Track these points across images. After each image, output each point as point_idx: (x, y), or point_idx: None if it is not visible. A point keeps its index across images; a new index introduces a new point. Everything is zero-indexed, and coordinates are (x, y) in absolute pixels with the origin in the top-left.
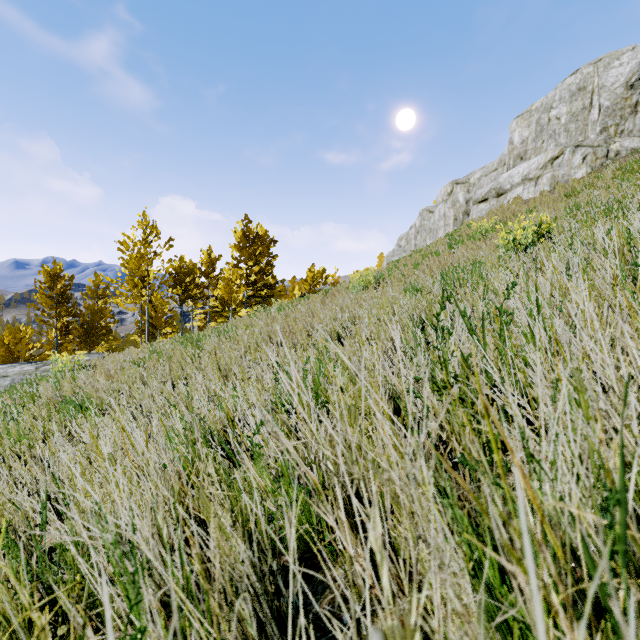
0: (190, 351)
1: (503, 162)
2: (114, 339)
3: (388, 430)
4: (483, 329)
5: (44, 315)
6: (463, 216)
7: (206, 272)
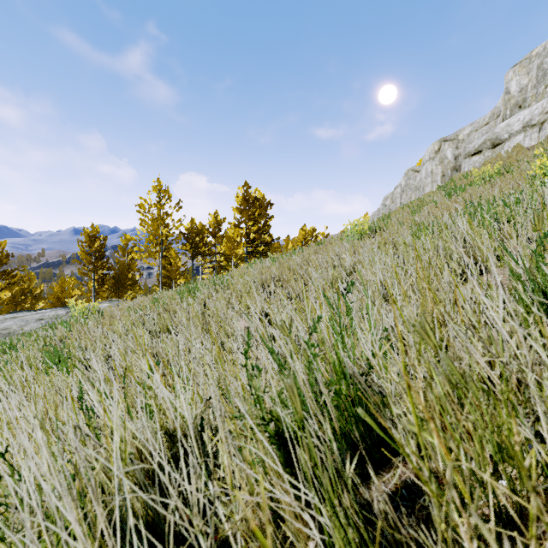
0: (185, 300)
1: (496, 115)
2: (139, 289)
3: None
4: None
5: (85, 269)
6: (451, 172)
7: (213, 232)
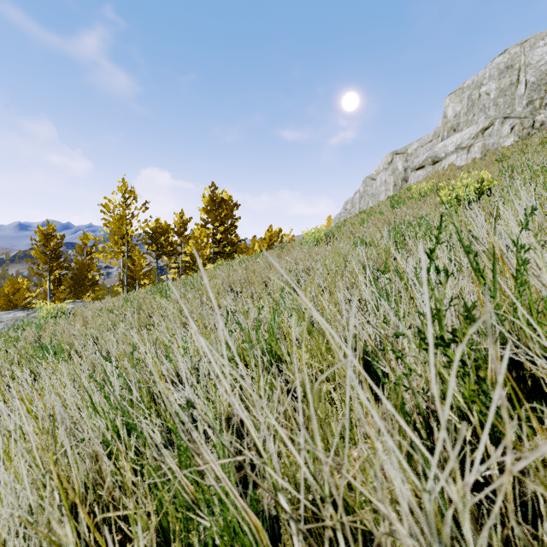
0: (158, 300)
1: (437, 134)
2: (100, 289)
3: (397, 450)
4: (494, 270)
5: (39, 269)
6: (402, 182)
7: (179, 232)
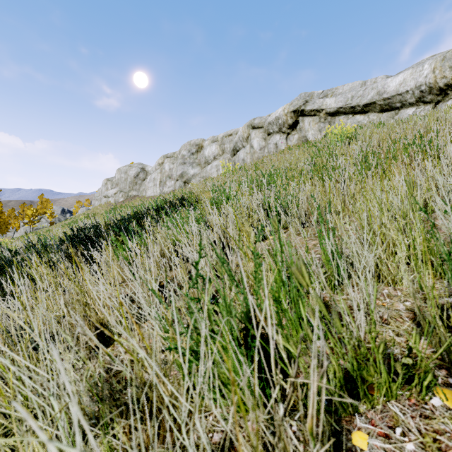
0: None
1: None
2: None
3: None
4: None
5: None
6: None
7: None
